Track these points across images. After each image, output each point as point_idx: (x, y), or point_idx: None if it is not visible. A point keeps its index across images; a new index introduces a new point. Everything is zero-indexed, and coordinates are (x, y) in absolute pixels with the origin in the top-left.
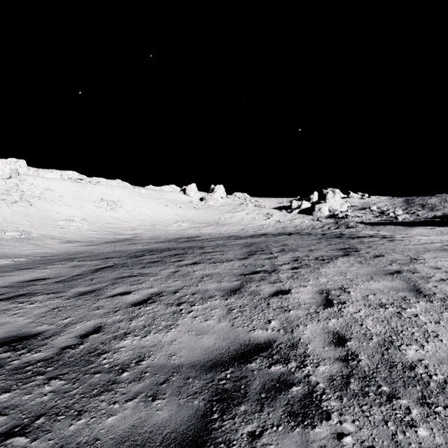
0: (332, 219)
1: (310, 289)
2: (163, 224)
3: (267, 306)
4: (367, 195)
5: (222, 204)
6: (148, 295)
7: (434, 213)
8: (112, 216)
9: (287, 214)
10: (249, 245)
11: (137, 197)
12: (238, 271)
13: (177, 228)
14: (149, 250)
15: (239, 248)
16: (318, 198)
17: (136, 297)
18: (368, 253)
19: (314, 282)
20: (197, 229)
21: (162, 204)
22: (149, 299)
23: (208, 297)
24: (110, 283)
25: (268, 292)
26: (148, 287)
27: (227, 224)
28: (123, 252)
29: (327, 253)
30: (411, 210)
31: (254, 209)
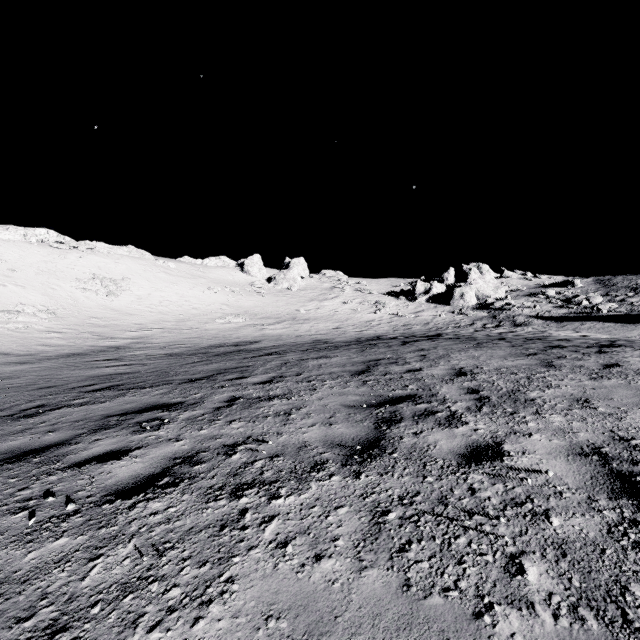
0: (484, 311)
1: None
2: (199, 319)
3: None
4: (530, 274)
5: (303, 288)
6: None
7: None
8: (106, 305)
9: (408, 303)
10: (362, 370)
11: (159, 274)
12: None
13: (223, 326)
14: (106, 384)
15: (337, 385)
16: (454, 278)
17: None
18: None
19: None
20: (259, 327)
21: (201, 285)
22: None
23: None
24: None
25: None
26: None
27: (310, 319)
28: (42, 387)
29: None
30: (617, 296)
31: (354, 296)
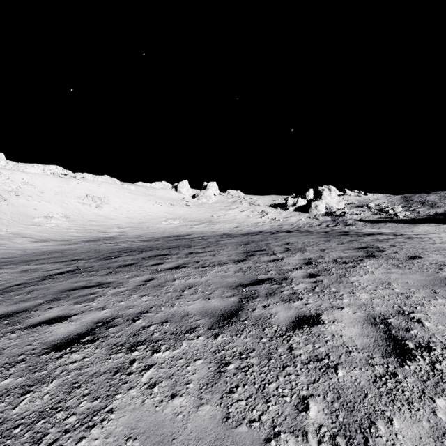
0: (329, 217)
1: (351, 314)
2: (152, 222)
3: (289, 354)
4: (363, 193)
5: (216, 202)
6: (91, 323)
7: (435, 210)
8: (97, 213)
9: (282, 212)
10: (245, 243)
11: (125, 194)
12: (234, 280)
13: (167, 226)
14: (128, 250)
15: (233, 248)
16: (313, 195)
17: (69, 329)
18: (398, 254)
19: (351, 300)
20: (189, 227)
21: (151, 200)
22: (88, 333)
23: (185, 331)
24: (48, 300)
25: (284, 319)
26: (99, 307)
27: (220, 222)
28: (97, 252)
29: (346, 254)
30: (411, 207)
31: (248, 207)
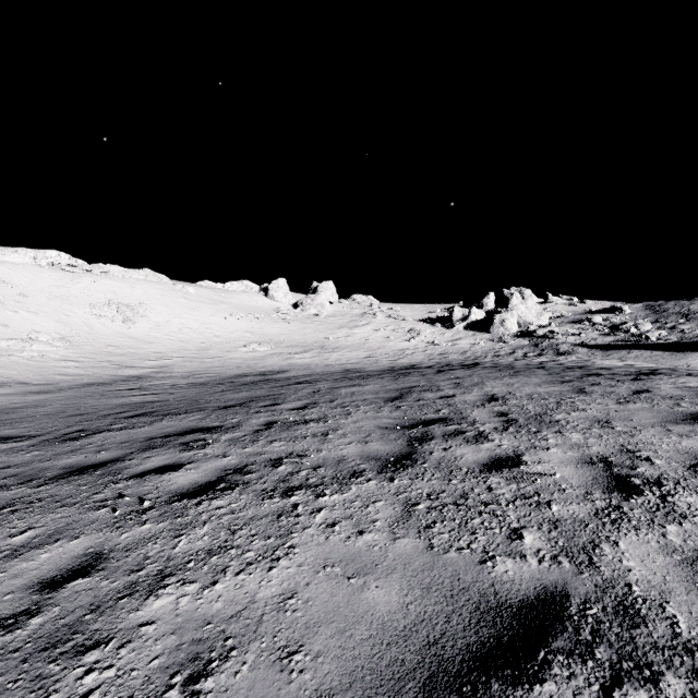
0: (525, 339)
1: None
2: (222, 347)
3: None
4: (576, 300)
5: (332, 314)
6: None
7: None
8: (123, 333)
9: (445, 331)
10: (396, 397)
11: (178, 300)
12: (399, 608)
13: (247, 355)
14: (139, 411)
15: (371, 410)
16: (494, 304)
17: None
18: None
19: None
20: (285, 356)
21: (223, 311)
22: None
23: None
24: None
25: None
26: None
27: (339, 348)
28: (74, 415)
29: (691, 440)
30: (667, 323)
31: (387, 322)
